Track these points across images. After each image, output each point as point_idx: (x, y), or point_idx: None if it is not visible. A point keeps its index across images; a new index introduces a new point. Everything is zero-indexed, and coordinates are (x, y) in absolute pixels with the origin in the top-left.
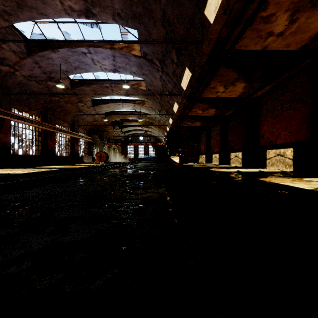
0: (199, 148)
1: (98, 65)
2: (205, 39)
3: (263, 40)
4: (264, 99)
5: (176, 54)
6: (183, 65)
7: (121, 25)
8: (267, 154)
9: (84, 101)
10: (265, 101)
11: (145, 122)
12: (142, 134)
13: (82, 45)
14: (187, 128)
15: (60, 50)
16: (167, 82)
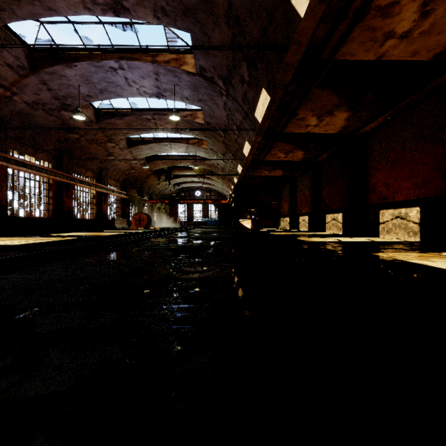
0: (281, 207)
1: (134, 87)
2: (292, 43)
3: (379, 46)
4: (375, 135)
5: (247, 68)
6: (258, 85)
7: (166, 26)
8: (380, 216)
9: (116, 140)
10: (377, 138)
11: (204, 171)
12: (199, 188)
13: (111, 57)
14: (262, 180)
15: (79, 65)
16: (234, 111)
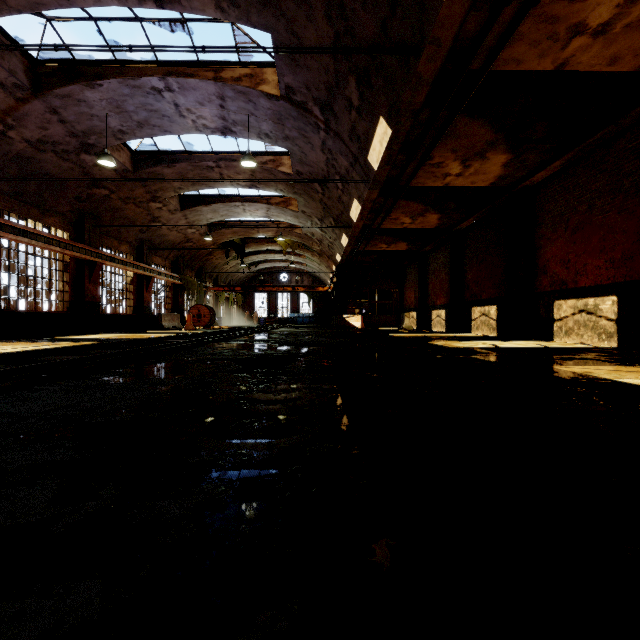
0: (404, 297)
1: (188, 119)
2: (428, 43)
3: (560, 47)
4: (547, 189)
5: (357, 87)
6: (373, 111)
7: (235, 22)
8: (556, 310)
9: (163, 199)
10: (551, 193)
11: (292, 245)
12: (285, 270)
13: (153, 72)
14: (378, 257)
15: (105, 84)
16: (337, 154)
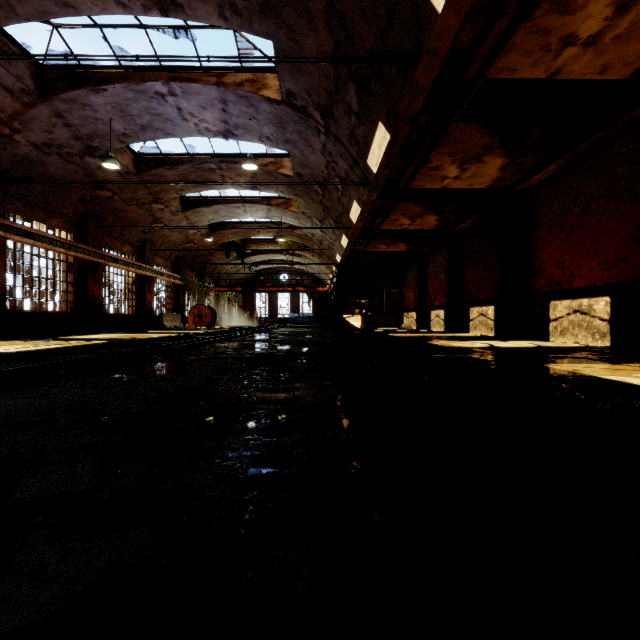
0: (404, 298)
1: (191, 122)
2: (424, 53)
3: (552, 57)
4: (543, 192)
5: (356, 93)
6: (373, 117)
7: (238, 30)
8: (551, 310)
9: (165, 200)
10: (547, 196)
11: (292, 246)
12: (285, 270)
13: (156, 77)
14: (377, 257)
15: (110, 89)
16: (337, 157)
